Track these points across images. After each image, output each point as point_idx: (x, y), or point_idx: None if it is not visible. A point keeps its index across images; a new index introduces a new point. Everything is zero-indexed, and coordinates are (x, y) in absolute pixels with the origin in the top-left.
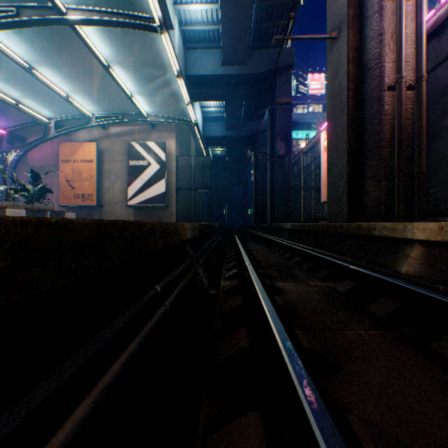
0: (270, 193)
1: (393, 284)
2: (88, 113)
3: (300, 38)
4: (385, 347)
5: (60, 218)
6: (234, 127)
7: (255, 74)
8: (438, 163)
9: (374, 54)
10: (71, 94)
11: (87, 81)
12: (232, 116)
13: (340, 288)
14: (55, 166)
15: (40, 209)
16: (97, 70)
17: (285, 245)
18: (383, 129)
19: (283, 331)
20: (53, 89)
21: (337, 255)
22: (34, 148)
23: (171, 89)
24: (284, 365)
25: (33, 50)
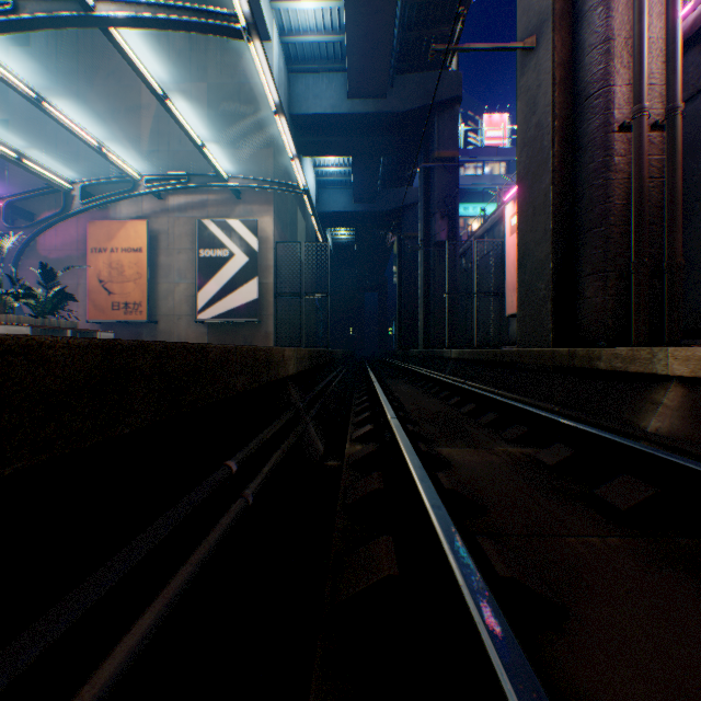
0: (424, 302)
1: (640, 453)
2: (134, 174)
3: (475, 49)
4: (641, 571)
5: (8, 335)
6: (366, 197)
7: (401, 113)
8: (700, 251)
9: (597, 72)
10: (108, 143)
11: (133, 123)
12: (364, 180)
13: (547, 458)
14: (82, 259)
15: (55, 327)
16: (149, 105)
17: (449, 384)
18: (612, 194)
19: (462, 549)
20: (77, 135)
21: (535, 402)
22: (48, 230)
23: (267, 136)
24: (471, 624)
25: (47, 74)
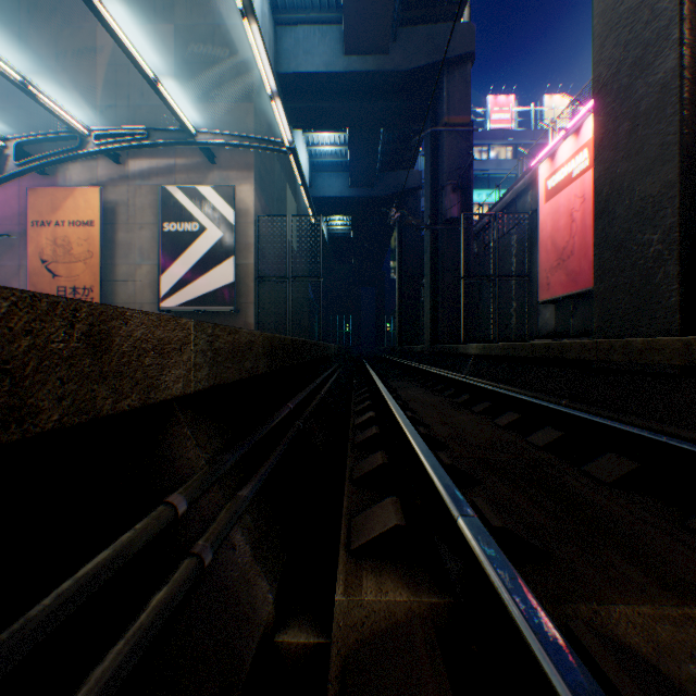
0: (431, 290)
1: None
2: (78, 126)
3: None
4: None
5: None
6: (364, 180)
7: (405, 71)
8: None
9: None
10: (55, 96)
11: (86, 72)
12: (361, 160)
13: None
14: (24, 236)
15: None
16: (105, 51)
17: (484, 390)
18: None
19: None
20: None
21: (666, 428)
22: None
23: (247, 88)
24: None
25: None
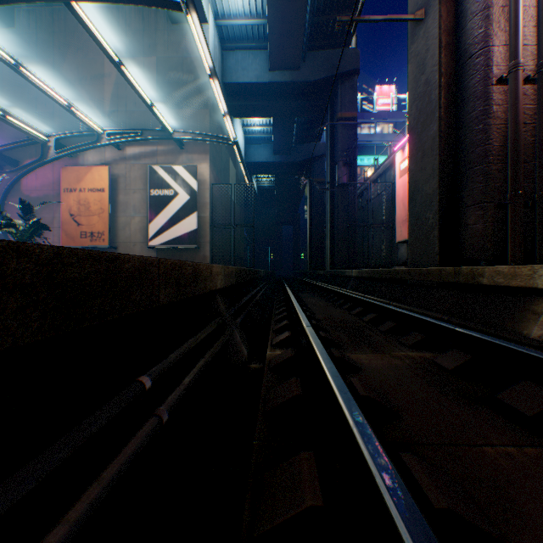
0: (329, 232)
1: (538, 360)
2: (97, 128)
3: (374, 20)
4: None
5: None
6: (283, 150)
7: (311, 82)
8: None
9: (478, 35)
10: (77, 105)
11: (98, 89)
12: (282, 137)
13: (446, 363)
14: (57, 197)
15: None
16: (110, 74)
17: (351, 297)
18: (491, 137)
19: (399, 486)
20: (49, 95)
21: (425, 312)
22: (29, 174)
23: (204, 99)
24: None
25: (29, 50)
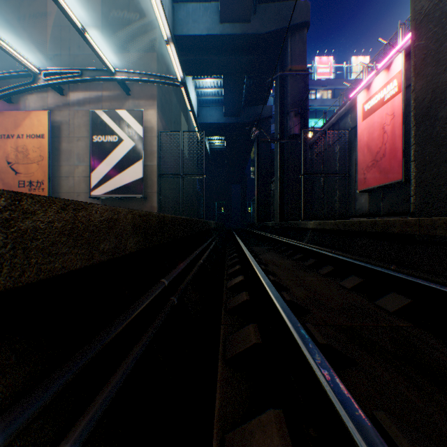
0: (279, 184)
1: None
2: (31, 66)
3: None
4: None
5: None
6: (233, 112)
7: (262, 34)
8: None
9: None
10: (18, 48)
11: (40, 31)
12: (232, 98)
13: None
14: None
15: None
16: (53, 16)
17: (325, 256)
18: None
19: None
20: None
21: None
22: None
23: (152, 42)
24: None
25: None
